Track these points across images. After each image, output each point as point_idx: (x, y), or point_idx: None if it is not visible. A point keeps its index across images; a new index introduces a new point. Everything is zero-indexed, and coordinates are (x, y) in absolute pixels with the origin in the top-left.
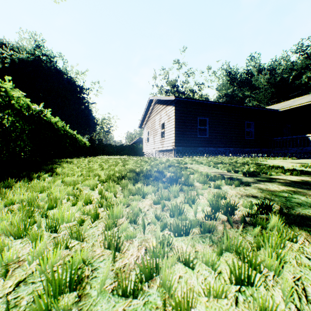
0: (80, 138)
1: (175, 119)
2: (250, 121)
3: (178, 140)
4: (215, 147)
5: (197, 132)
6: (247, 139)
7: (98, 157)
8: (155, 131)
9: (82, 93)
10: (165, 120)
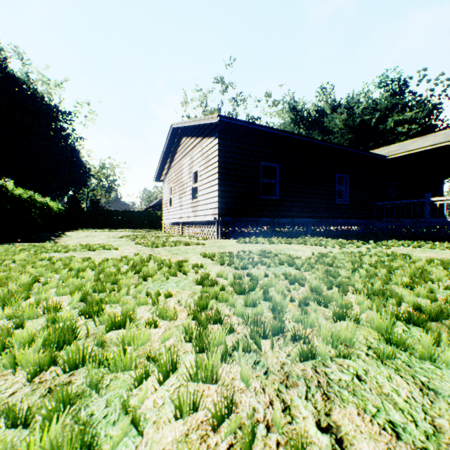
0: (26, 196)
1: (219, 162)
2: (342, 173)
3: (224, 203)
4: (290, 217)
5: (259, 190)
6: (338, 204)
7: (69, 234)
8: (182, 186)
9: (58, 119)
10: (200, 166)
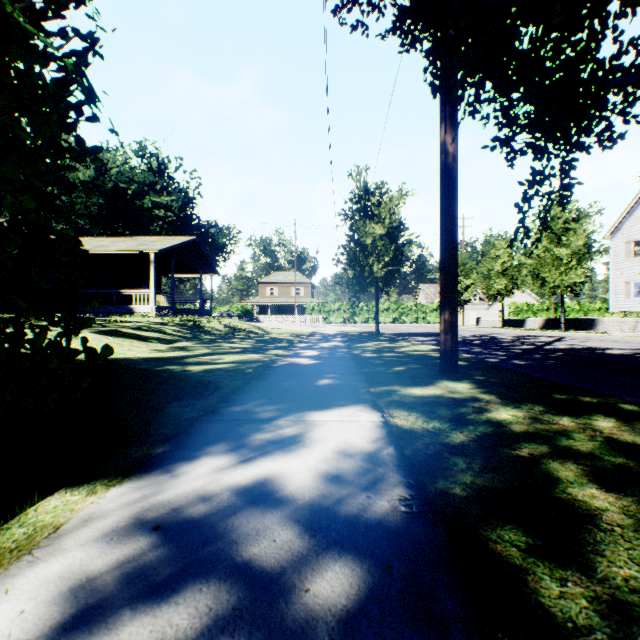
0: None
1: None
2: None
3: None
4: None
5: None
6: None
7: None
8: None
9: None
10: None
